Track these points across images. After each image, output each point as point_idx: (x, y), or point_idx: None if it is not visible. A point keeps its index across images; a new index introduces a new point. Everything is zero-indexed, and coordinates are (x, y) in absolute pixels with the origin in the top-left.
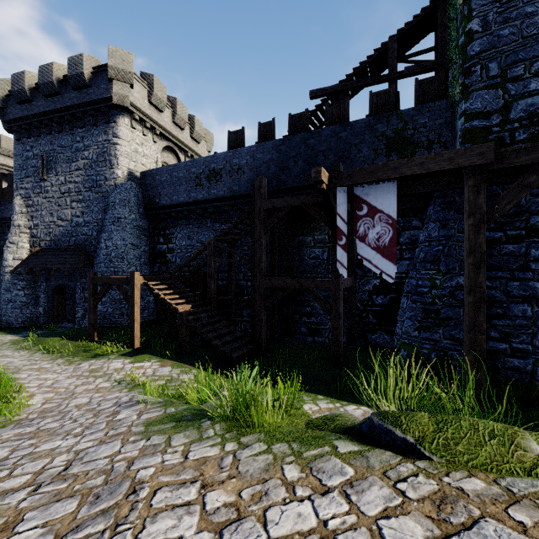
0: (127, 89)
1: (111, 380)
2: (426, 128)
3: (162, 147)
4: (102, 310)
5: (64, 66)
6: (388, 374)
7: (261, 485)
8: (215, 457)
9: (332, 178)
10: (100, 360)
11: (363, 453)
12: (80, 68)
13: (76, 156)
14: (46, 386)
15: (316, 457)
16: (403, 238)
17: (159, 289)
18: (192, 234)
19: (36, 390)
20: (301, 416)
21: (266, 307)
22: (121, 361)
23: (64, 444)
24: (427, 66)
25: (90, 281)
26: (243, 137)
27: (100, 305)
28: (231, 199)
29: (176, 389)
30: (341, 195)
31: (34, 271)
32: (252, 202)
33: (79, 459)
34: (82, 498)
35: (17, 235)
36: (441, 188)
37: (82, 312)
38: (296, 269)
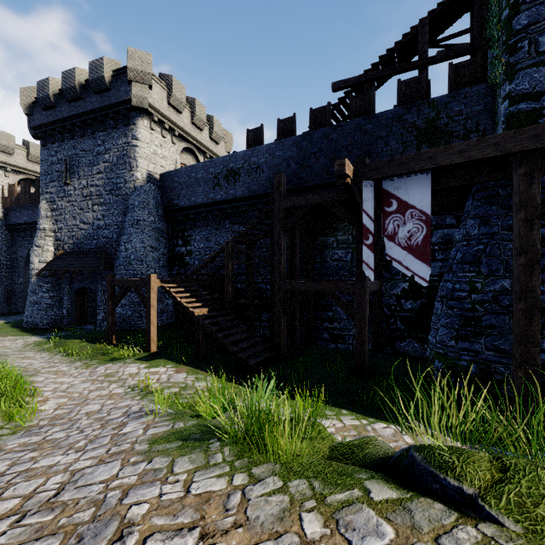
0: (146, 91)
1: (125, 385)
2: (462, 116)
3: (181, 149)
4: (121, 313)
5: (86, 70)
6: (433, 399)
7: (273, 542)
8: (220, 493)
9: (357, 171)
10: (116, 364)
11: (404, 503)
12: (101, 72)
13: (97, 159)
14: (61, 391)
15: (343, 505)
16: (436, 238)
17: (177, 292)
18: (210, 236)
19: (50, 394)
20: (324, 440)
21: (286, 312)
22: (137, 366)
23: (63, 460)
24: (462, 48)
25: (108, 284)
26: (262, 135)
27: (120, 307)
28: (249, 199)
29: (190, 398)
30: (367, 190)
31: (58, 274)
32: (270, 201)
33: (73, 482)
34: (64, 538)
35: (42, 238)
36: (483, 179)
37: (103, 315)
38: (317, 272)
